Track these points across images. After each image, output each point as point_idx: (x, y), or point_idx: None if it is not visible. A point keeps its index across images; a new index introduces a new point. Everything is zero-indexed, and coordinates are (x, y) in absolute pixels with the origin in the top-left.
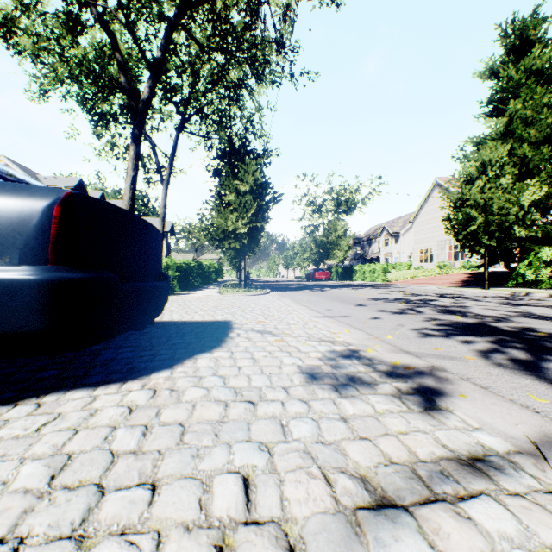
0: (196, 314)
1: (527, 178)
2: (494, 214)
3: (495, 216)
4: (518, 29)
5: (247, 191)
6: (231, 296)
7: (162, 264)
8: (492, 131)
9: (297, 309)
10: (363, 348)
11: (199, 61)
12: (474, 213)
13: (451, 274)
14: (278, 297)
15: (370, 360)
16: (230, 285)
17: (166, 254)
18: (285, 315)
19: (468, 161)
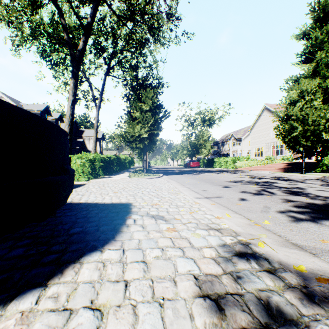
0: (107, 195)
1: (328, 102)
2: (309, 125)
3: (309, 126)
4: (322, 6)
5: (147, 110)
6: (136, 179)
7: (67, 159)
8: (304, 72)
9: (182, 190)
10: (251, 239)
11: (117, 28)
12: (296, 124)
13: (275, 164)
14: (168, 180)
15: (270, 263)
16: (137, 171)
17: (100, 151)
18: (173, 196)
19: (291, 91)
